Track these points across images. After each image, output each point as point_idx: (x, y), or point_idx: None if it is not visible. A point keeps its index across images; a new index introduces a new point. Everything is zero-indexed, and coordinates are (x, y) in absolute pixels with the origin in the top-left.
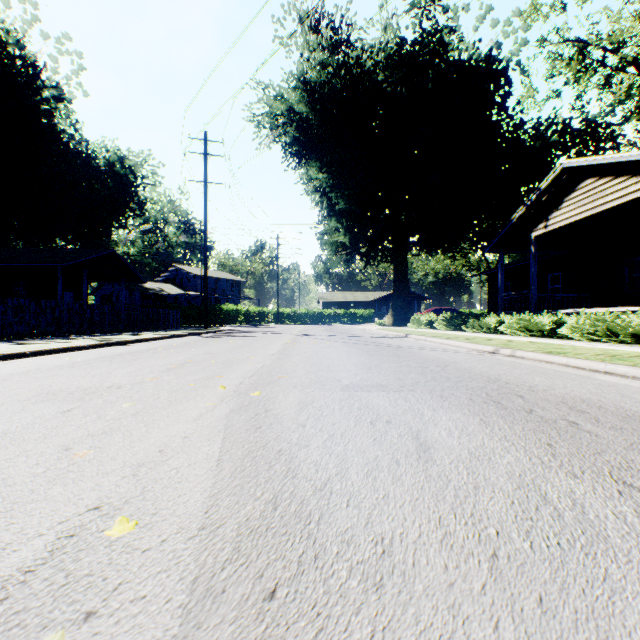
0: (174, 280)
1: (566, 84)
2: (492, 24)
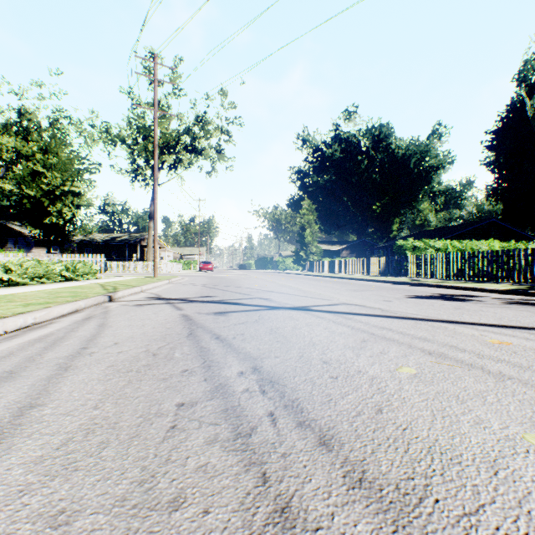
0: None
1: None
2: None
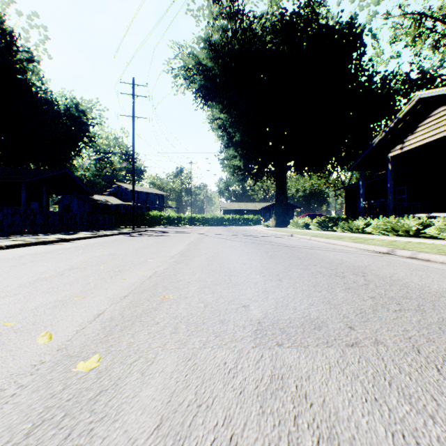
0: (116, 194)
1: (406, 46)
2: (351, 0)
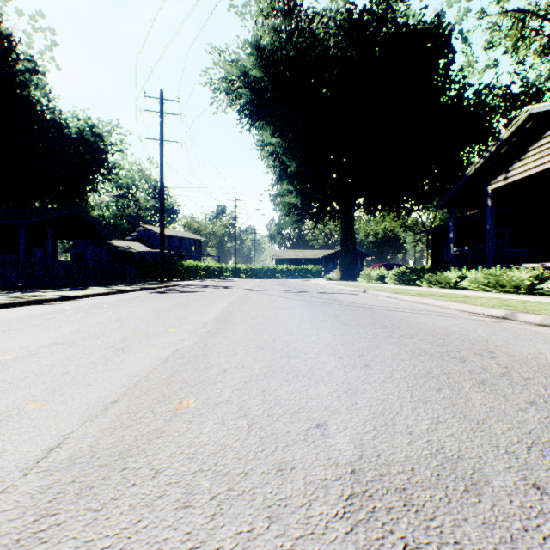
0: (142, 239)
1: (505, 52)
2: None
